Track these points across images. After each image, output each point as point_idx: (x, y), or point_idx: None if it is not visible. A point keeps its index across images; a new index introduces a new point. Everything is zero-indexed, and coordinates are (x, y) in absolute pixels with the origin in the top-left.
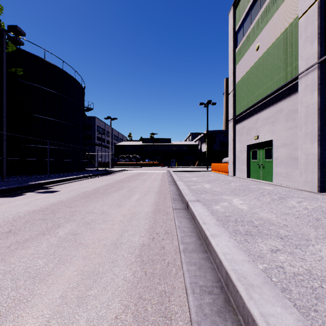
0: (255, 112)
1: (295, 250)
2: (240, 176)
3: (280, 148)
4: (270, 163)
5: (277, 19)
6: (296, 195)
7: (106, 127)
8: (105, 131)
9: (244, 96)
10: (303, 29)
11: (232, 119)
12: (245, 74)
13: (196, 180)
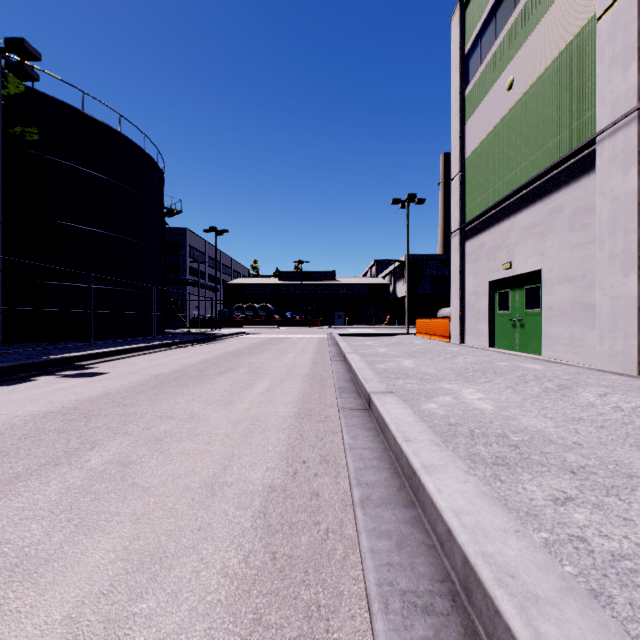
0: (505, 214)
1: (606, 500)
2: (475, 344)
3: (557, 286)
4: (536, 318)
5: (552, 24)
6: (593, 381)
7: (208, 248)
8: (205, 256)
9: (483, 183)
10: (606, 40)
11: (458, 230)
12: (485, 138)
13: (386, 352)
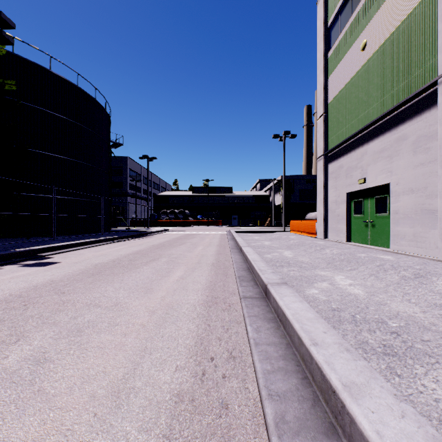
0: (360, 143)
1: None
2: (335, 239)
3: (403, 196)
4: (384, 220)
5: None
6: (440, 270)
7: (143, 171)
8: (141, 176)
9: (342, 121)
10: None
11: (323, 155)
12: (344, 87)
13: (270, 245)
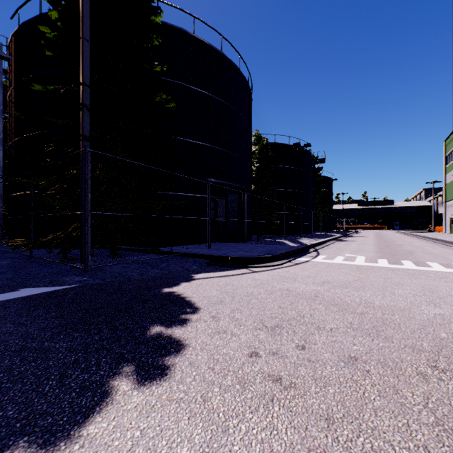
0: (451, 203)
1: None
2: (447, 233)
3: None
4: None
5: None
6: (449, 235)
7: None
8: None
9: (448, 193)
10: None
11: (444, 202)
12: (449, 182)
13: None
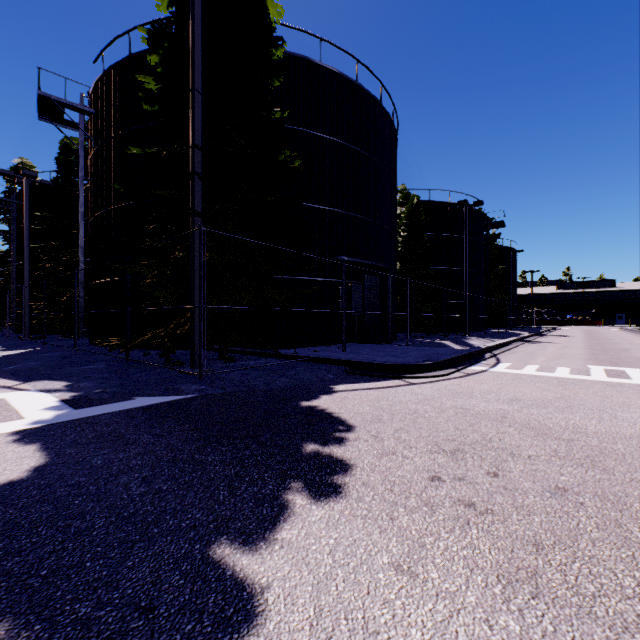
0: None
1: None
2: None
3: None
4: None
5: None
6: None
7: None
8: None
9: None
10: None
11: None
12: None
13: None
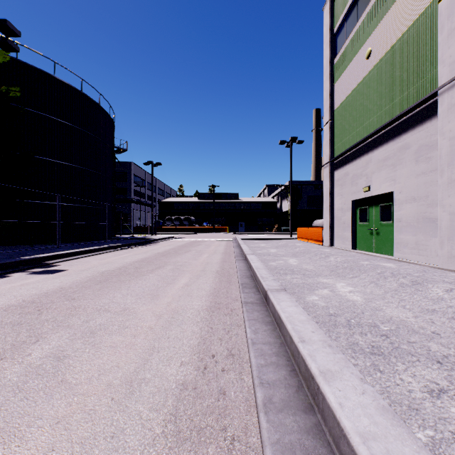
0: (365, 151)
1: None
2: (341, 247)
3: (405, 204)
4: (388, 228)
5: (401, 8)
6: (438, 278)
7: (147, 176)
8: (145, 182)
9: (348, 128)
10: (445, 17)
11: (329, 162)
12: (349, 94)
13: (275, 253)
